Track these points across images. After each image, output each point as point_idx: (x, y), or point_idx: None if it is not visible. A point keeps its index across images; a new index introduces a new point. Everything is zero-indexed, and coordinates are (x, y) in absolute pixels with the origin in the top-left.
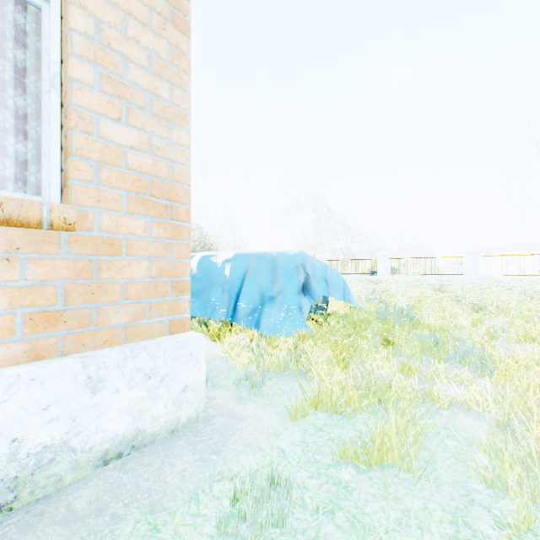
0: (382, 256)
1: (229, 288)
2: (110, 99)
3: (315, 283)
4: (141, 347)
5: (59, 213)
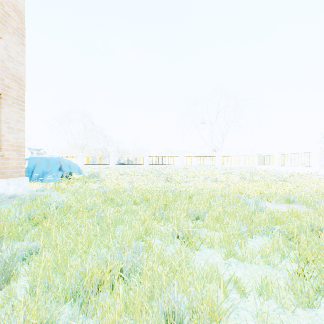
0: (113, 155)
1: (28, 170)
2: (8, 130)
3: (64, 167)
4: (16, 178)
5: (2, 154)
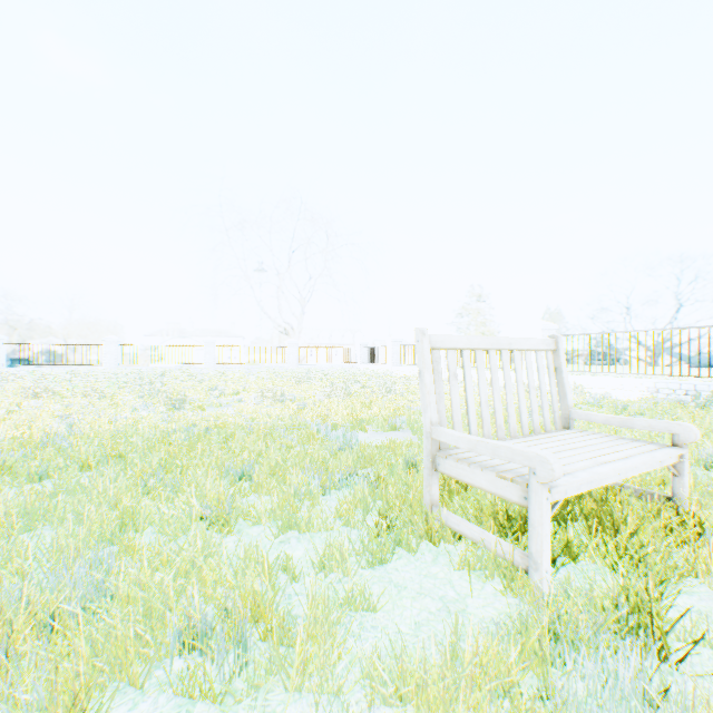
0: None
1: None
2: None
3: None
4: None
5: None
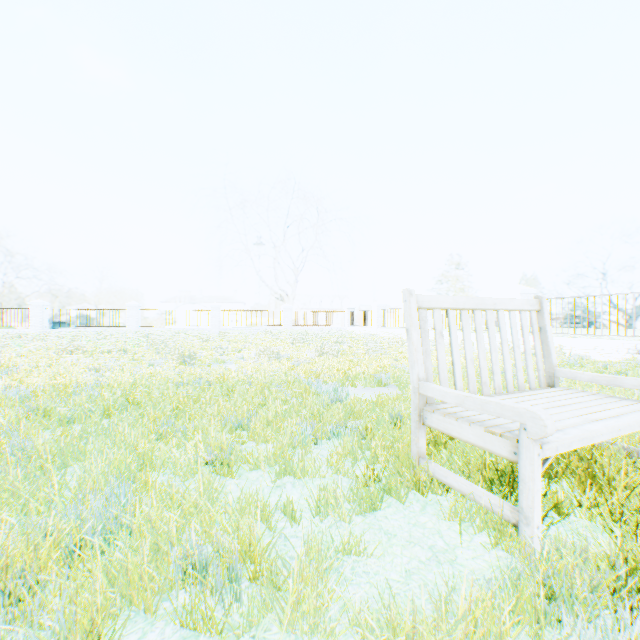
0: (38, 305)
1: None
2: None
3: None
4: None
5: None
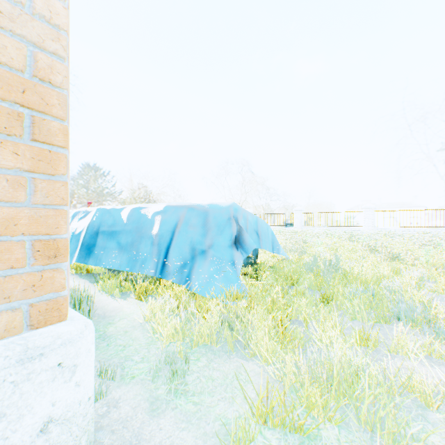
0: (298, 210)
1: (158, 242)
2: None
3: (247, 236)
4: None
5: None
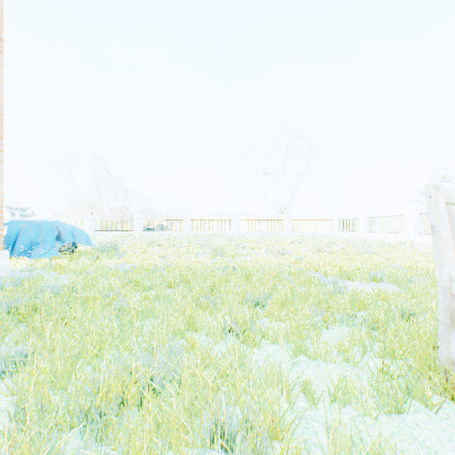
0: (138, 218)
1: (8, 239)
2: None
3: (65, 235)
4: None
5: None
